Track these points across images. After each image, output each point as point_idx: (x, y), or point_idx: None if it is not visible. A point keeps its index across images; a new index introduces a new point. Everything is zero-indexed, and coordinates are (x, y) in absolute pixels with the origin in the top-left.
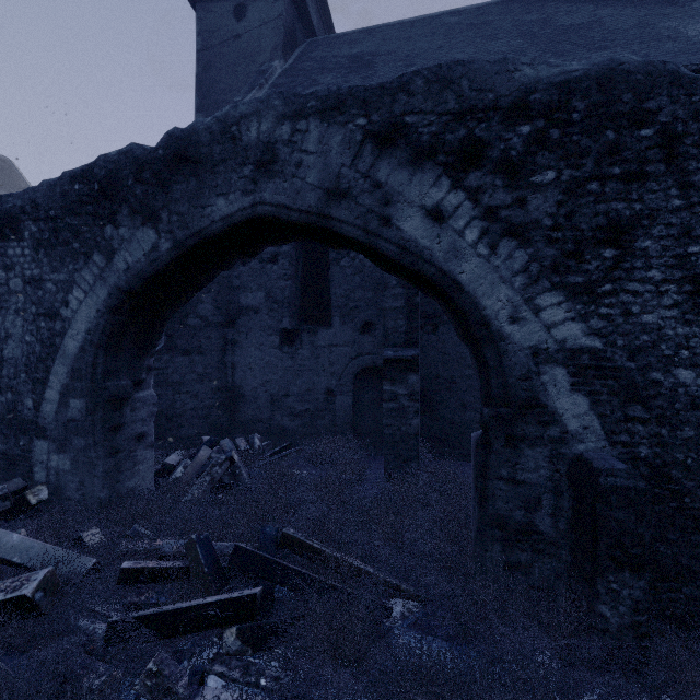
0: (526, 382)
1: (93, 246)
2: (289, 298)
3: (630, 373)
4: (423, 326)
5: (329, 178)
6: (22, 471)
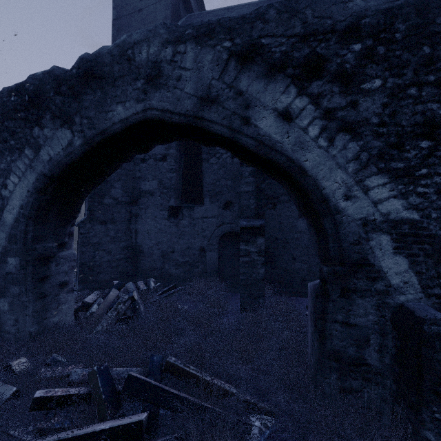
0: (357, 246)
1: (25, 143)
2: (174, 185)
3: None
4: (266, 204)
5: (202, 88)
6: None
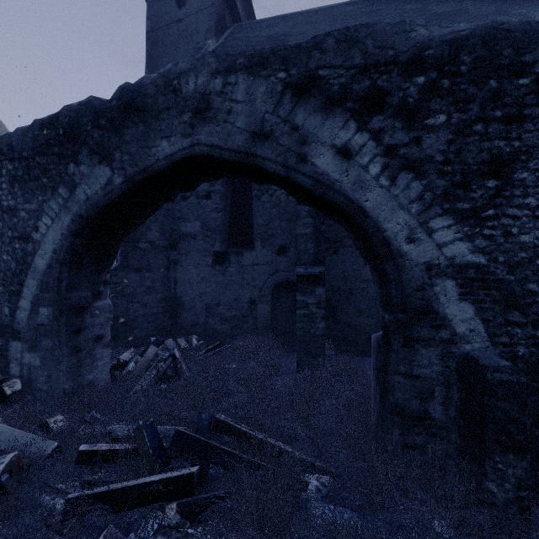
0: (421, 292)
1: (58, 181)
2: (220, 226)
3: (510, 284)
4: (327, 249)
5: (255, 123)
6: (0, 367)
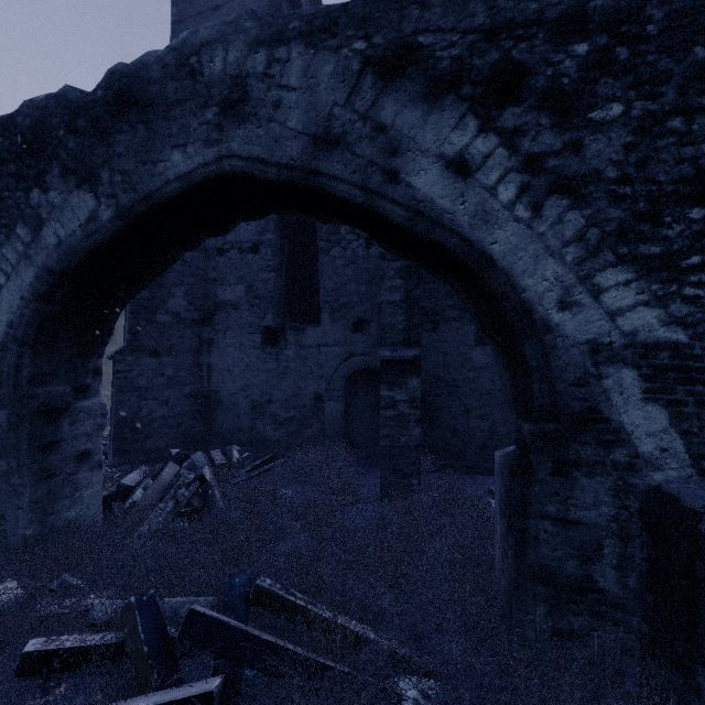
0: (582, 388)
1: (16, 216)
2: (272, 292)
3: None
4: (423, 324)
5: (317, 121)
6: None
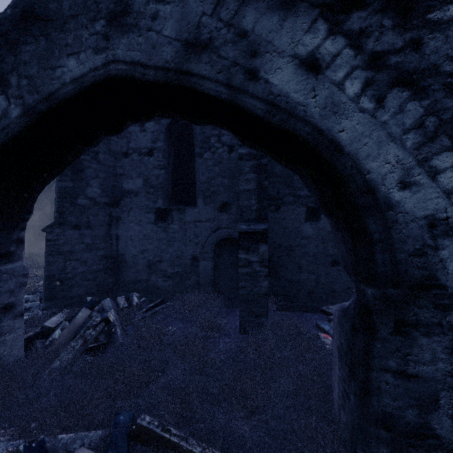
0: (420, 258)
1: None
2: (162, 183)
3: None
4: (268, 206)
5: (188, 29)
6: None
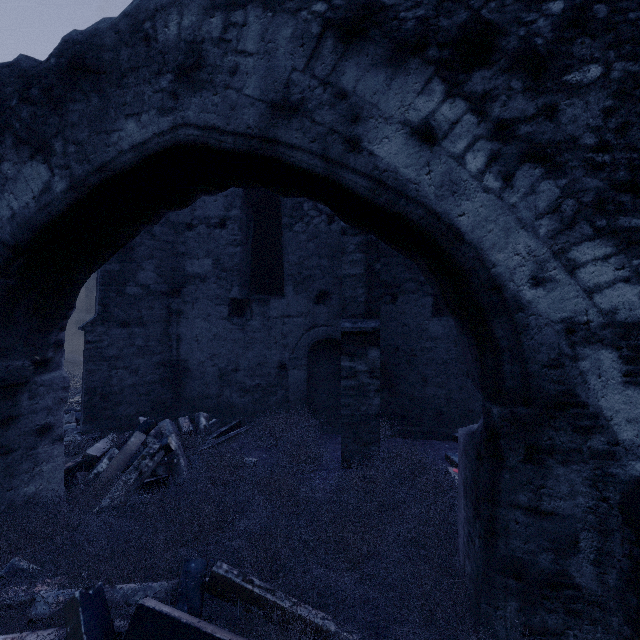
0: (556, 370)
1: None
2: (238, 265)
3: None
4: (382, 296)
5: (275, 87)
6: None
